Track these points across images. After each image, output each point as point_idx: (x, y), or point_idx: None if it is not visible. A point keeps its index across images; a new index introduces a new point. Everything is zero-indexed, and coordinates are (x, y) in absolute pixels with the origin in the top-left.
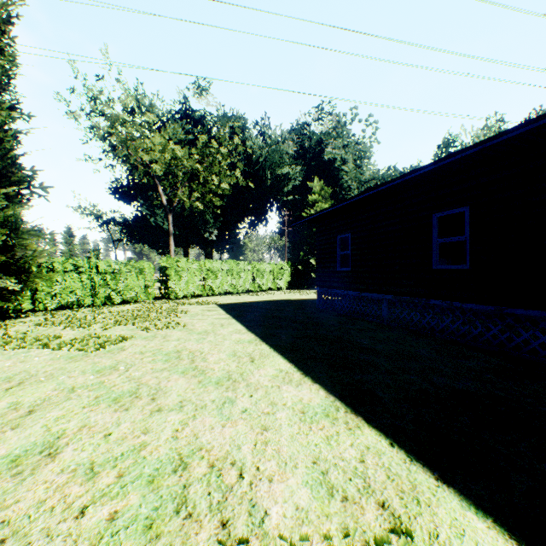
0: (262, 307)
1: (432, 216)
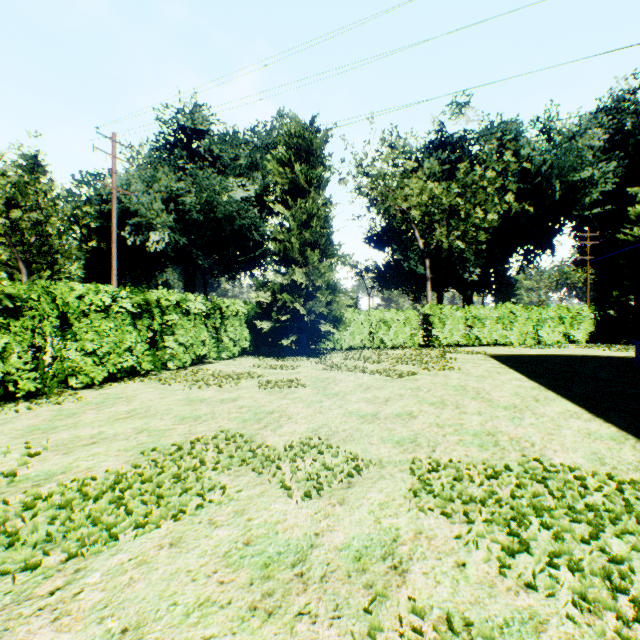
0: (545, 361)
1: None
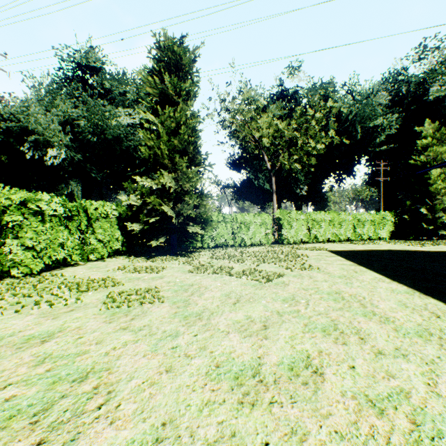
0: (379, 256)
1: None
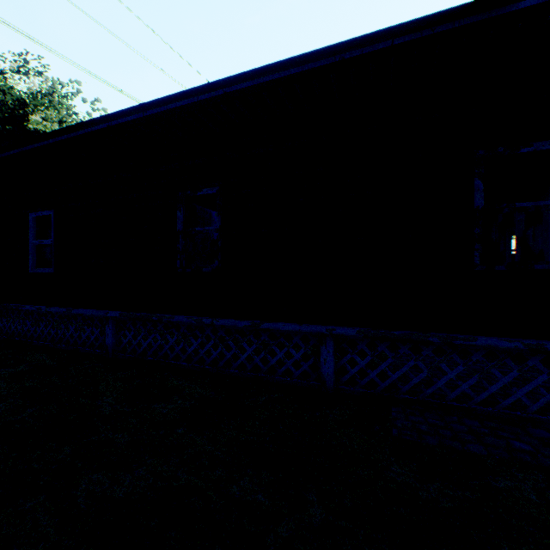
0: None
1: (29, 215)
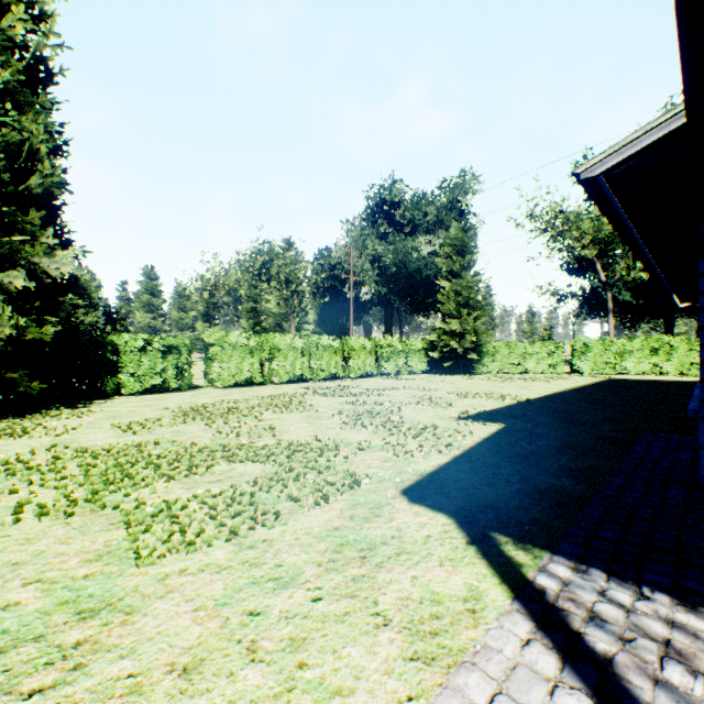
0: (643, 382)
1: None
